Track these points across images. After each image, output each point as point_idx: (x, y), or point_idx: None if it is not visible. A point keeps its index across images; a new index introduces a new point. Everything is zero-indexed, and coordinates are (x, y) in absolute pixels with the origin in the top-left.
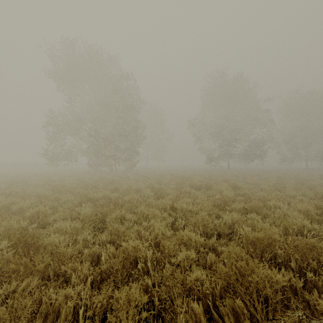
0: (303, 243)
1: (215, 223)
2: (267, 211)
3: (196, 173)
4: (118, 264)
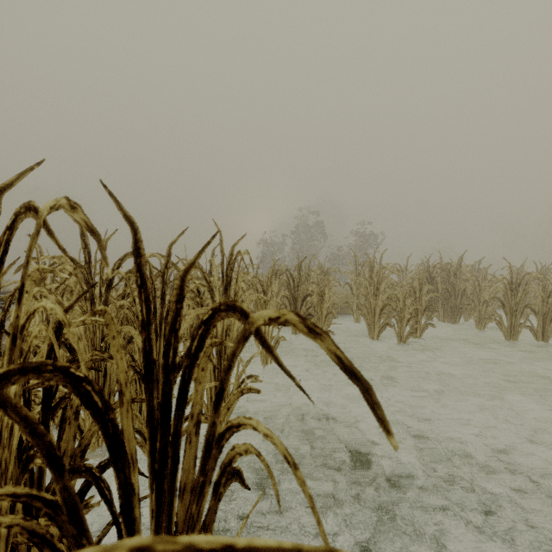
0: None
1: None
2: None
3: None
4: None
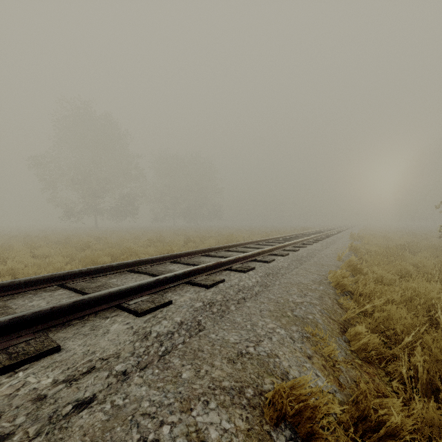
0: (127, 251)
1: (78, 257)
2: (120, 248)
3: (48, 233)
4: (5, 274)
